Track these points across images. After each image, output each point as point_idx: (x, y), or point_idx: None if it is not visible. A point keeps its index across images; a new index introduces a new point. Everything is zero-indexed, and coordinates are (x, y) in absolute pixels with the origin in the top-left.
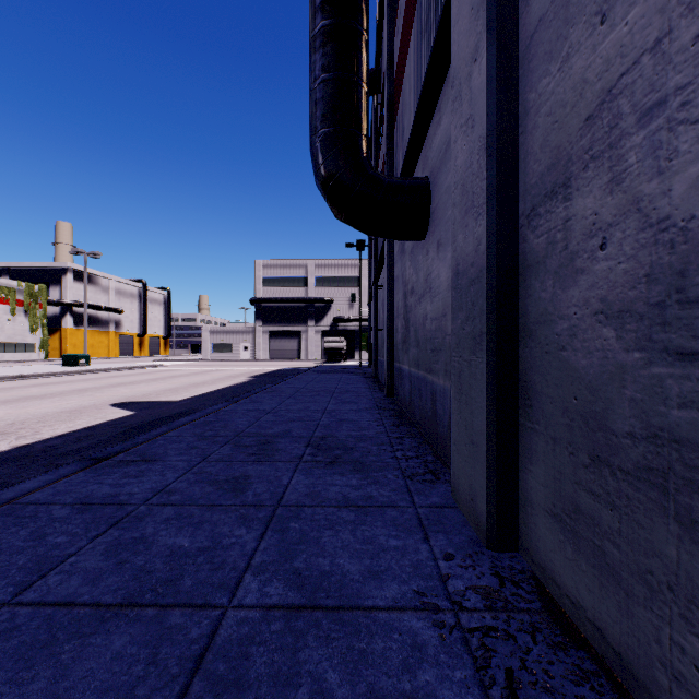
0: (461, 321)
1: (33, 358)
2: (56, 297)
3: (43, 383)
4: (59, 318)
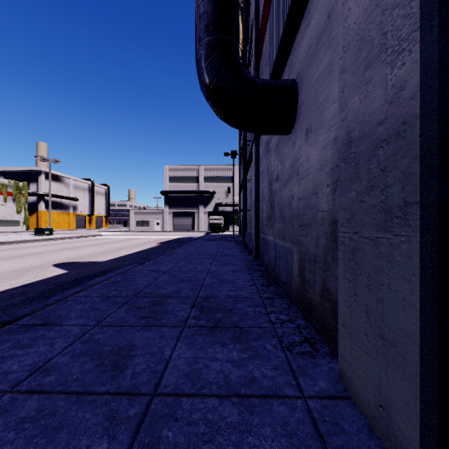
0: (357, 193)
1: (18, 230)
2: (34, 190)
3: (14, 248)
4: (36, 204)
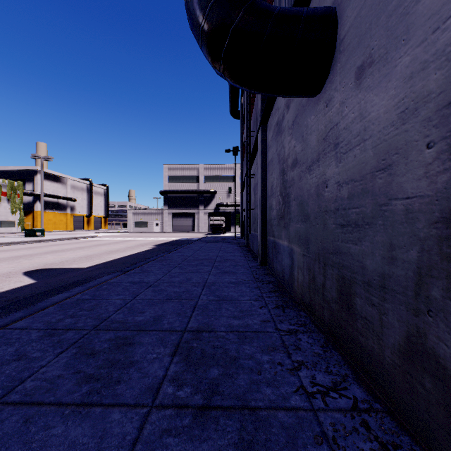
0: None
1: (13, 231)
2: (30, 190)
3: None
4: (32, 204)
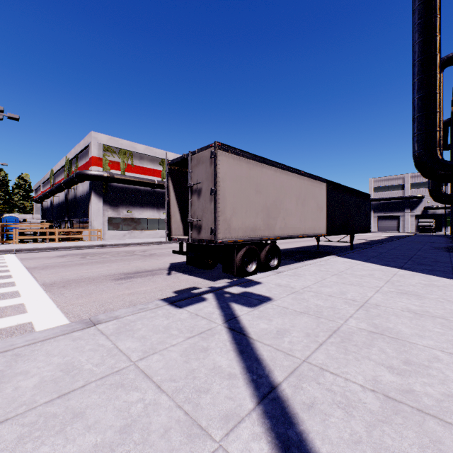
0: None
1: None
2: None
3: None
4: None
